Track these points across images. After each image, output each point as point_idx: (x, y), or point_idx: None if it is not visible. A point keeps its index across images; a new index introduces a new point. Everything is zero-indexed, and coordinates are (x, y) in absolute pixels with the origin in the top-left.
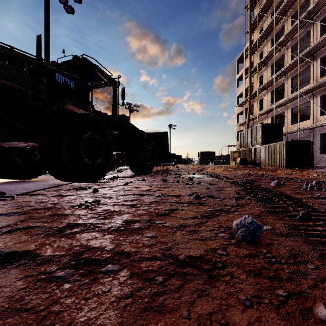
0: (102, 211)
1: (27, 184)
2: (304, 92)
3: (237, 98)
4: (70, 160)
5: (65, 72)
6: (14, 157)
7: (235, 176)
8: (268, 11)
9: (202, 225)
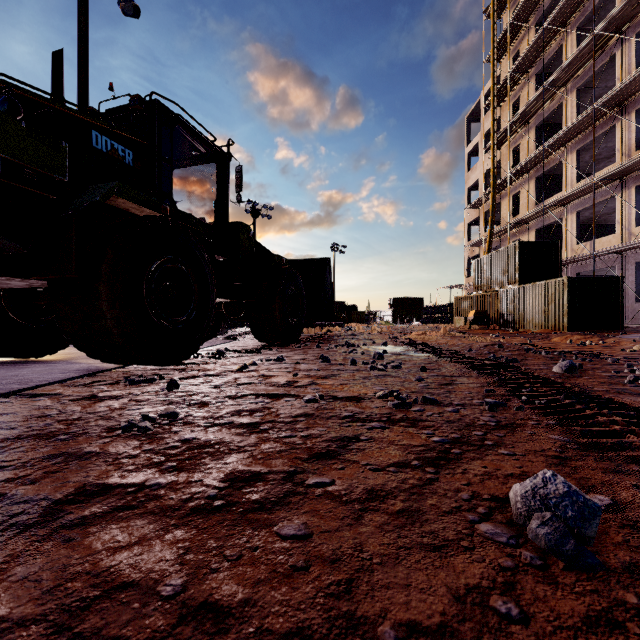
0: (177, 443)
1: (29, 368)
2: (604, 179)
3: (467, 192)
4: (118, 317)
5: (113, 129)
6: (3, 310)
7: (470, 349)
8: (531, 18)
9: (427, 491)
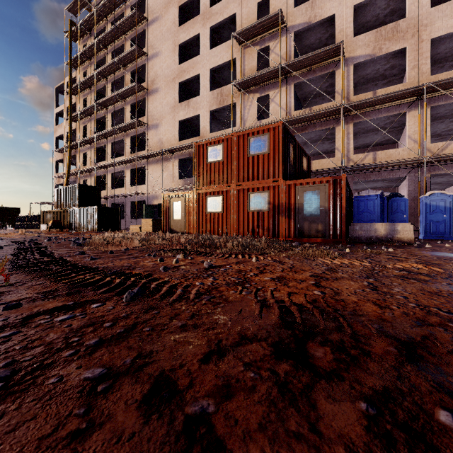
0: None
1: None
2: (119, 162)
3: (56, 139)
4: None
5: None
6: None
7: (24, 238)
8: (92, 59)
9: None
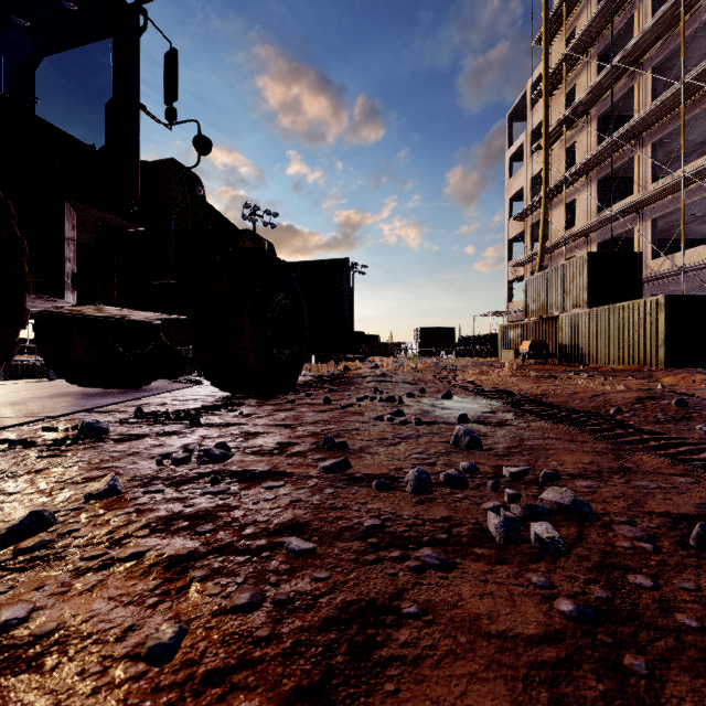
0: None
1: None
2: (695, 173)
3: (508, 203)
4: None
5: None
6: None
7: (619, 409)
8: None
9: None
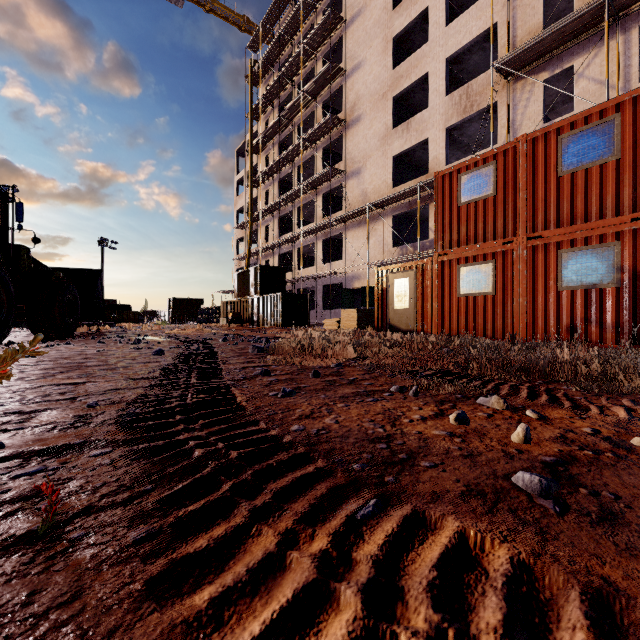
0: (55, 357)
1: None
2: (307, 232)
3: (236, 213)
4: None
5: None
6: None
7: (199, 336)
8: (275, 101)
9: (135, 355)
